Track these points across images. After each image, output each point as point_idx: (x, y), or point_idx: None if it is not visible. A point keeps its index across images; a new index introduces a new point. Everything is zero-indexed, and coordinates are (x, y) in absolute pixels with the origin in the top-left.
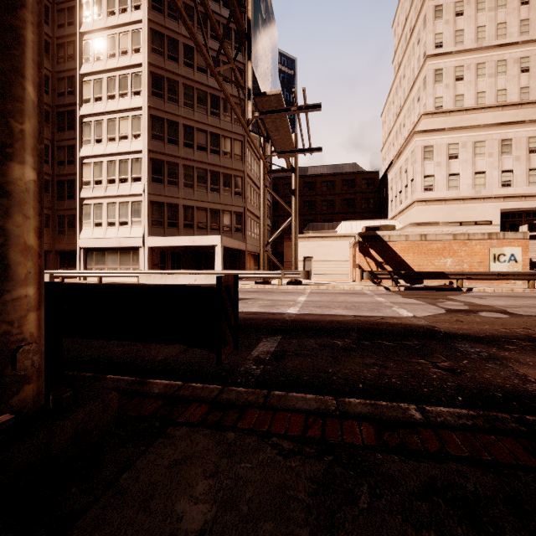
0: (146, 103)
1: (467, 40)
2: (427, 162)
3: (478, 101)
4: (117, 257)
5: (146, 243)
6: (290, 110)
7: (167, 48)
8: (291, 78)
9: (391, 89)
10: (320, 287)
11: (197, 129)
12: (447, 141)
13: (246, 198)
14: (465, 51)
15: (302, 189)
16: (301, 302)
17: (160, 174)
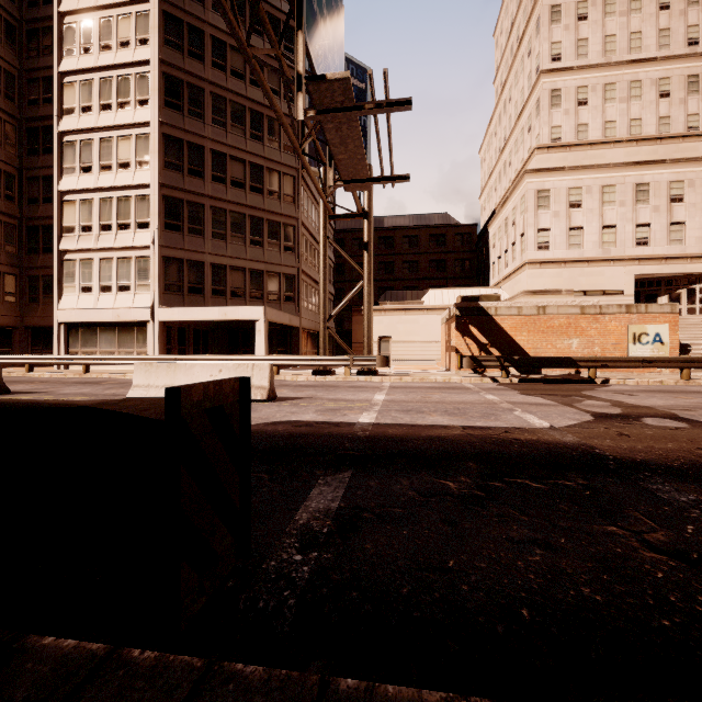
0: (157, 117)
1: (592, 53)
2: (542, 212)
3: (606, 133)
4: (114, 336)
5: (156, 316)
6: (363, 109)
7: (188, 40)
8: (362, 93)
9: (493, 116)
10: (403, 379)
11: (231, 157)
12: (567, 184)
13: (301, 255)
14: (589, 67)
15: (377, 246)
16: (378, 404)
17: (177, 219)
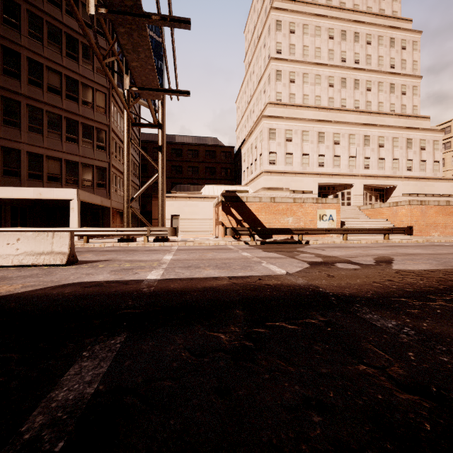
0: None
1: (297, 54)
2: (271, 142)
3: (304, 101)
4: None
5: None
6: (150, 18)
7: None
8: (159, 45)
9: (244, 81)
10: (187, 244)
11: (47, 67)
12: (285, 127)
13: (111, 153)
14: (296, 61)
15: (170, 154)
16: (166, 262)
17: None
